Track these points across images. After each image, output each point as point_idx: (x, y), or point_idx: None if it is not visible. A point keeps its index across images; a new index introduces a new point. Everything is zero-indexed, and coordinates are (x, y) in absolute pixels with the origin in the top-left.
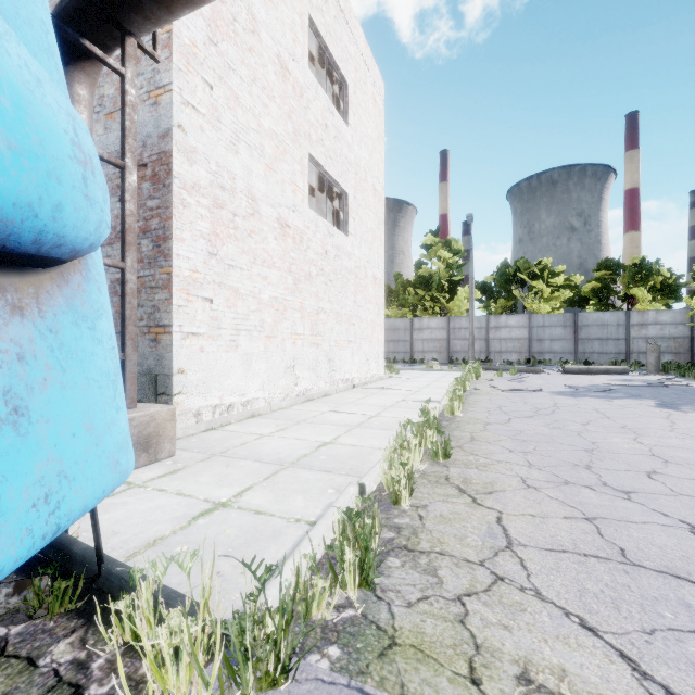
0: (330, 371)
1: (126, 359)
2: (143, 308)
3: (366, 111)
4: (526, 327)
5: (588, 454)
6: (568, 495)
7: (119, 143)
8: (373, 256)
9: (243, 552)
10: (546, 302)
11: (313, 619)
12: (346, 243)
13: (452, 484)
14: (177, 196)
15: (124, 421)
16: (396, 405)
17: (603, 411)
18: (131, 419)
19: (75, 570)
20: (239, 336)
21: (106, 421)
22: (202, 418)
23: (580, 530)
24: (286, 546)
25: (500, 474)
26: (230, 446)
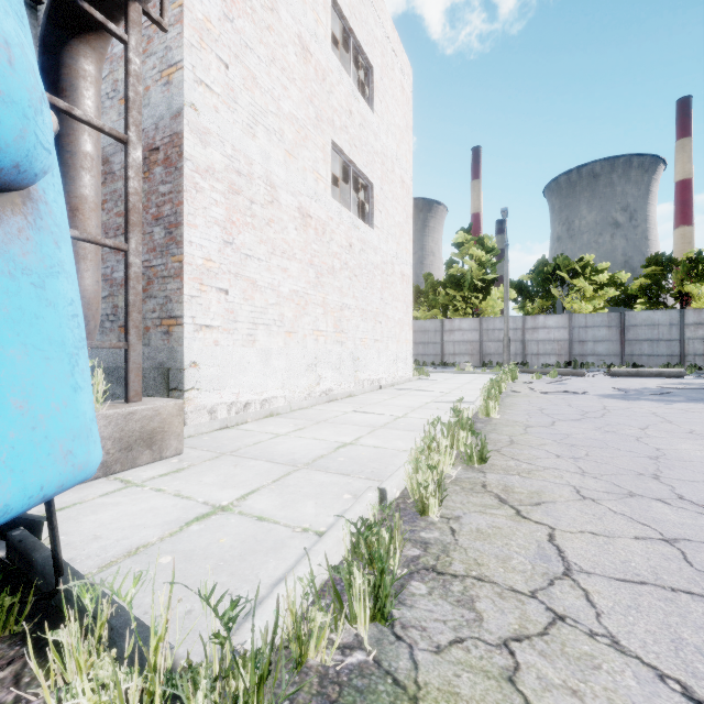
0: (355, 371)
1: (129, 349)
2: (156, 300)
3: (393, 98)
4: (566, 328)
5: (652, 462)
6: (636, 510)
7: None
8: (400, 252)
9: (236, 566)
10: (588, 301)
11: (309, 663)
12: (372, 237)
13: (490, 493)
14: (189, 179)
15: (86, 404)
16: (425, 406)
17: (662, 414)
18: (133, 413)
19: (36, 581)
20: (257, 330)
21: (54, 401)
22: (217, 416)
23: (659, 555)
24: (287, 562)
25: (547, 482)
26: (242, 445)
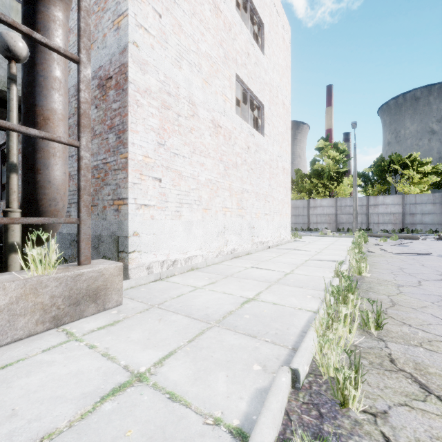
0: (251, 236)
1: (81, 223)
2: (110, 186)
3: (277, 46)
4: (400, 204)
5: None
6: None
7: (96, 65)
8: (282, 153)
9: None
10: (416, 185)
11: None
12: (263, 142)
13: (403, 373)
14: (132, 97)
15: None
16: (306, 264)
17: None
18: (80, 275)
19: None
20: (182, 208)
21: None
22: (152, 271)
23: None
24: None
25: None
26: (168, 298)
